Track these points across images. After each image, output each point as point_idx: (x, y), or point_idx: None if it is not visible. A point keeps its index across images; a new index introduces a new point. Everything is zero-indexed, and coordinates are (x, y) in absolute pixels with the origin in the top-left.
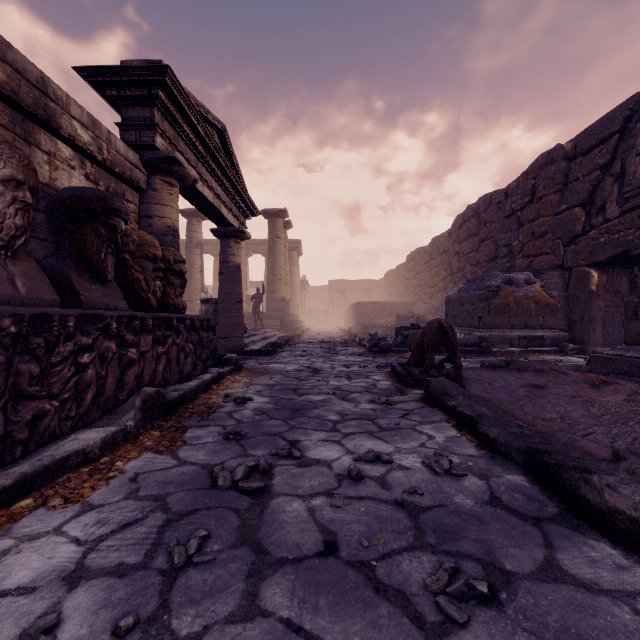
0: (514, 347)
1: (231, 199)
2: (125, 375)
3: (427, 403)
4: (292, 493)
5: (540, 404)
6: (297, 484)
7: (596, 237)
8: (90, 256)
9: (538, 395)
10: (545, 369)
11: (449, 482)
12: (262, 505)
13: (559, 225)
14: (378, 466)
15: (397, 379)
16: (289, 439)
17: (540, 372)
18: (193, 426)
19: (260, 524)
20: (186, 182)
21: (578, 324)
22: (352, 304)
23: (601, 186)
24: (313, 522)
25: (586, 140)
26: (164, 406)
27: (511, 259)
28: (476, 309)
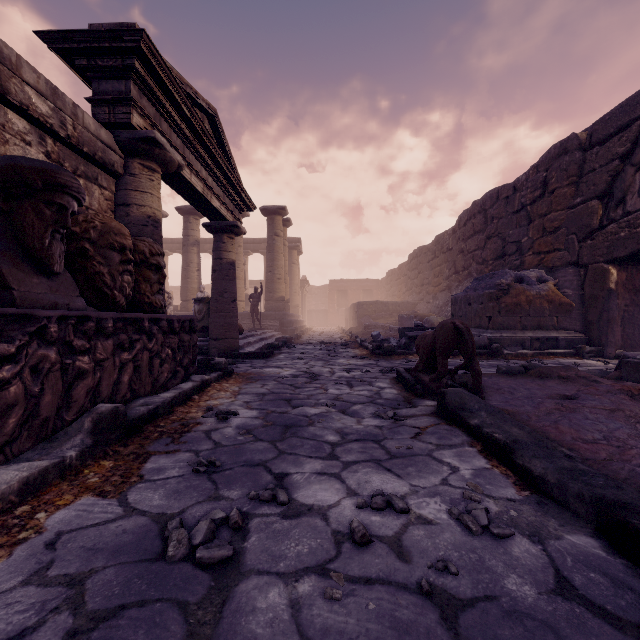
0: (526, 349)
1: (224, 191)
2: (73, 389)
3: (442, 418)
4: (270, 569)
5: (576, 420)
6: (279, 550)
7: (615, 231)
8: (30, 242)
9: (571, 408)
10: (571, 376)
11: (491, 549)
12: (225, 592)
13: (573, 219)
14: (390, 518)
15: (404, 387)
16: (275, 471)
17: (566, 379)
18: (158, 452)
19: (215, 636)
20: (169, 168)
21: (595, 325)
22: (353, 304)
23: (621, 176)
24: (296, 634)
25: (603, 128)
26: (125, 426)
27: (520, 256)
28: (485, 309)
